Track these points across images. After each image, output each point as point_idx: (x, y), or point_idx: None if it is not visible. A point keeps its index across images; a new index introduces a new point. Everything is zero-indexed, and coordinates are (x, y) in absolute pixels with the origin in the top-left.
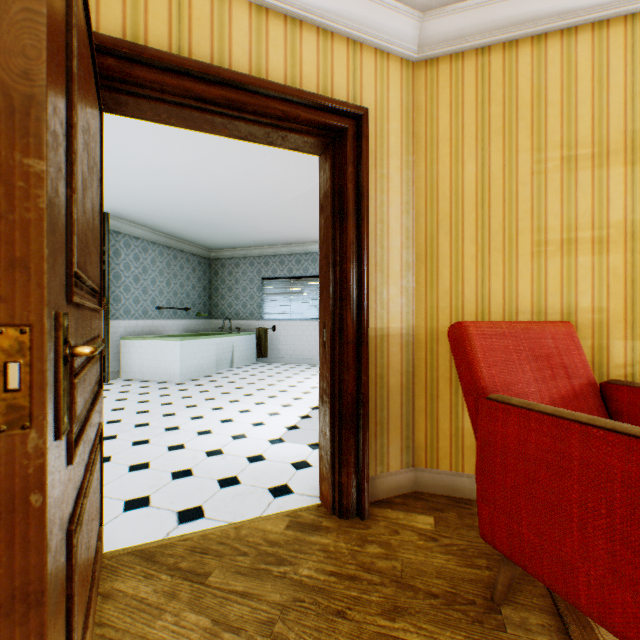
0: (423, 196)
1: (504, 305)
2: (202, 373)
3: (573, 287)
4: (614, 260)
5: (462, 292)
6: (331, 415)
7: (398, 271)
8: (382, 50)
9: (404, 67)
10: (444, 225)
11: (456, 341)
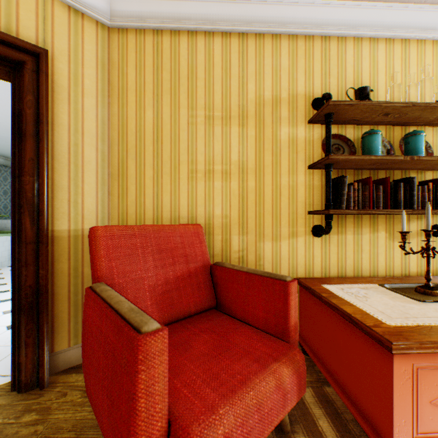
0: (117, 130)
1: (172, 212)
2: None
3: (212, 201)
4: (234, 185)
5: (144, 203)
6: (13, 306)
7: (94, 185)
8: (77, 9)
9: (100, 29)
10: (132, 153)
11: (90, 241)
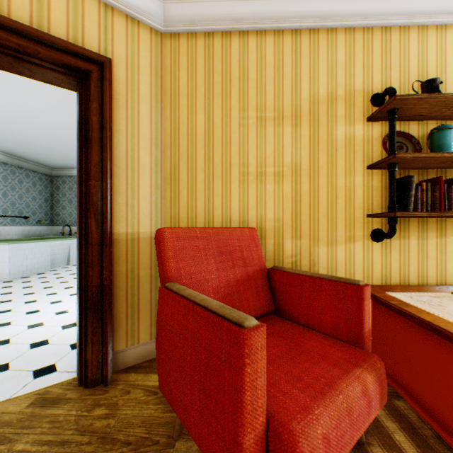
0: (169, 134)
1: (223, 216)
2: (35, 271)
3: (264, 204)
4: (286, 187)
5: (196, 206)
6: (80, 304)
7: (148, 189)
8: (133, 17)
9: (154, 35)
10: (184, 157)
11: (157, 243)
